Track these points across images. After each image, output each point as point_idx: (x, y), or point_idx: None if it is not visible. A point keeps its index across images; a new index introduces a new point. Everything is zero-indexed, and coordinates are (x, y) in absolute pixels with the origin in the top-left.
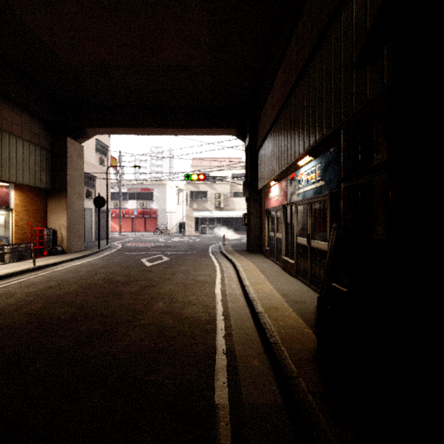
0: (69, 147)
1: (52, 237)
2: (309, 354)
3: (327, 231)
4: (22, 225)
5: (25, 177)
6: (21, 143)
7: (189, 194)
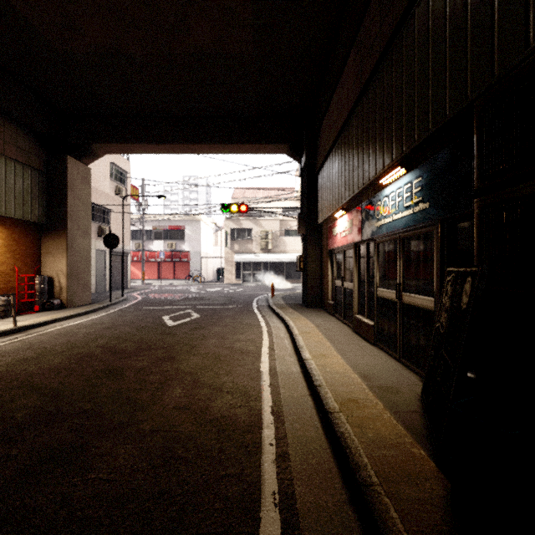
0: (69, 169)
1: (47, 287)
2: (438, 515)
3: (433, 279)
4: (5, 270)
5: (8, 207)
6: (3, 162)
7: (228, 233)
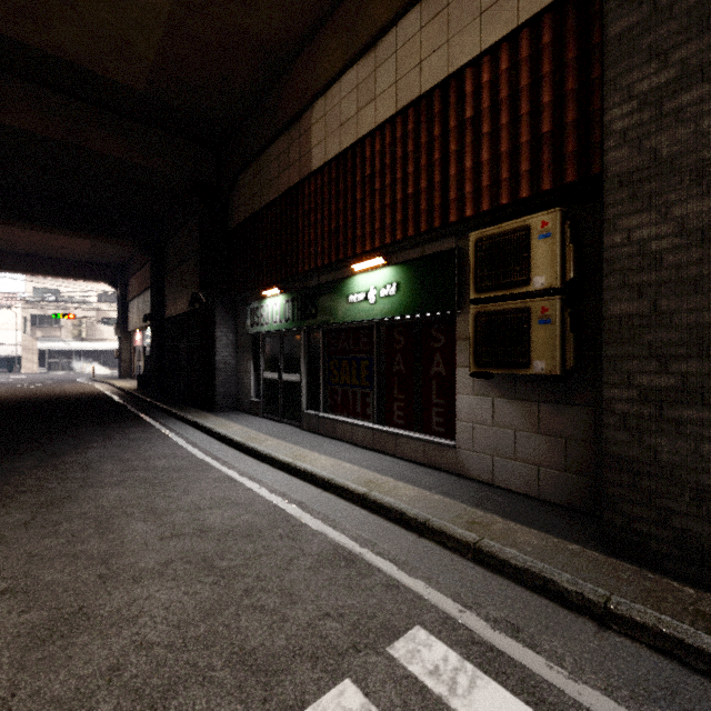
0: None
1: None
2: (135, 389)
3: None
4: None
5: None
6: None
7: (28, 318)
